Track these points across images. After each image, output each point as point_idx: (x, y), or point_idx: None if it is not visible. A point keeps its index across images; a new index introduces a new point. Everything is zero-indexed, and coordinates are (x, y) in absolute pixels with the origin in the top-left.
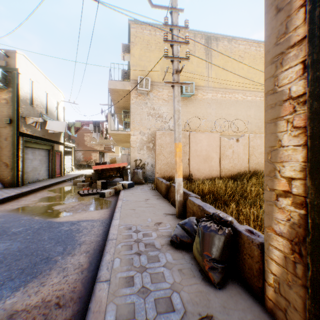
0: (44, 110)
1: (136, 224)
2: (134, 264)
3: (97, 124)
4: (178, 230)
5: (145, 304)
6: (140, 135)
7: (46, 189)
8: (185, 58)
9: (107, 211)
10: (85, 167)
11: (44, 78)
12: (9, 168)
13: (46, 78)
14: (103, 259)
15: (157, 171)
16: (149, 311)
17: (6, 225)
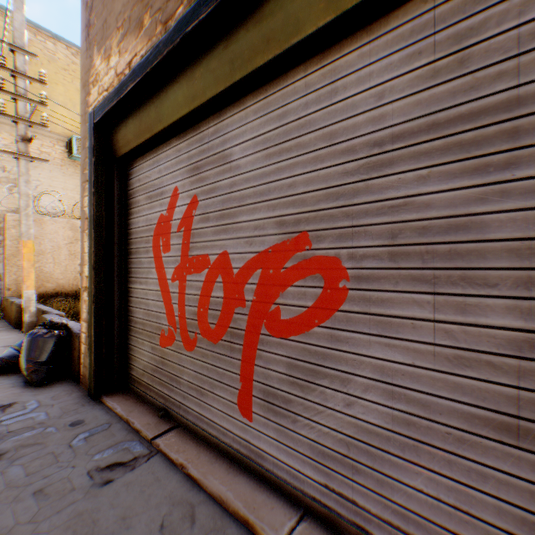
0: None
1: None
2: None
3: None
4: (9, 352)
5: None
6: None
7: None
8: (41, 124)
9: None
10: None
11: None
12: None
13: None
14: None
15: (9, 287)
16: None
17: None
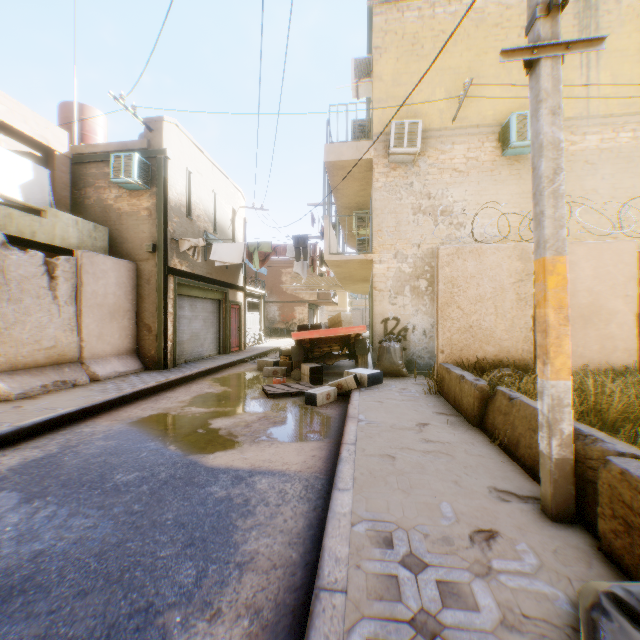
0: (210, 225)
1: (406, 522)
2: None
3: (301, 243)
4: None
5: None
6: (396, 261)
7: (210, 376)
8: None
9: (321, 449)
10: (284, 333)
11: (210, 166)
12: (151, 334)
13: (214, 165)
14: None
15: (441, 348)
16: None
17: (111, 460)
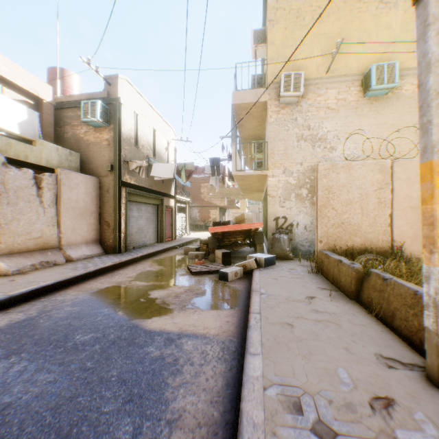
0: (151, 152)
1: (311, 387)
2: None
3: (215, 163)
4: None
5: None
6: (284, 175)
7: (150, 258)
8: None
9: (233, 316)
10: (202, 228)
11: (151, 110)
12: (110, 228)
13: (153, 110)
14: None
15: (319, 239)
16: None
17: (74, 323)
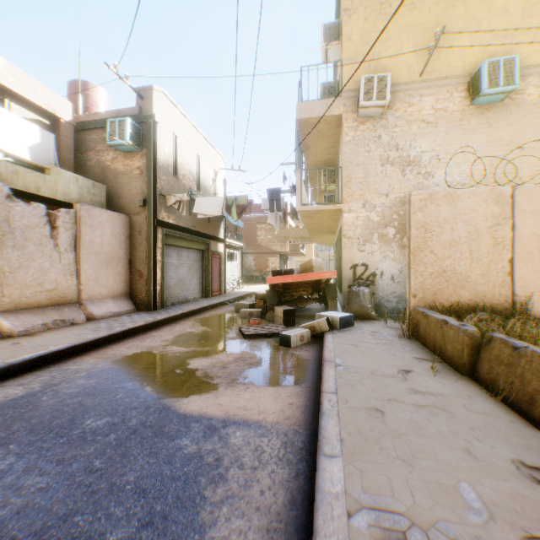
0: (194, 184)
1: (421, 514)
2: None
3: (275, 196)
4: None
5: None
6: (365, 210)
7: (193, 316)
8: None
9: (298, 395)
10: (258, 280)
11: (194, 132)
12: (142, 279)
13: (197, 131)
14: None
15: (413, 292)
16: None
17: (86, 401)
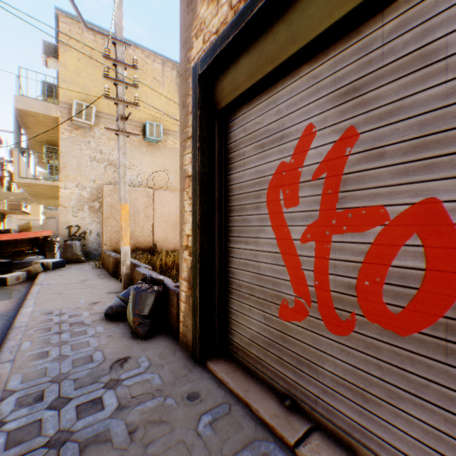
0: None
1: (62, 307)
2: (52, 342)
3: None
4: (115, 301)
5: (61, 365)
6: (78, 188)
7: None
8: (133, 104)
9: (13, 302)
10: None
11: None
12: None
13: None
14: (5, 346)
15: (105, 242)
16: (64, 368)
17: None
